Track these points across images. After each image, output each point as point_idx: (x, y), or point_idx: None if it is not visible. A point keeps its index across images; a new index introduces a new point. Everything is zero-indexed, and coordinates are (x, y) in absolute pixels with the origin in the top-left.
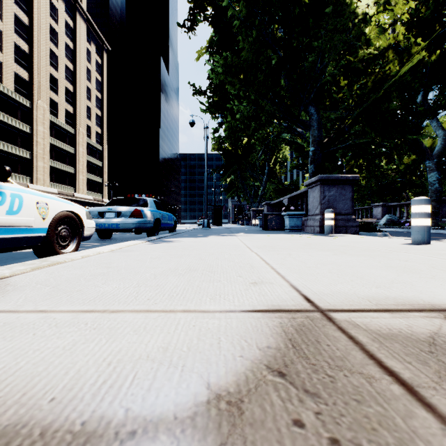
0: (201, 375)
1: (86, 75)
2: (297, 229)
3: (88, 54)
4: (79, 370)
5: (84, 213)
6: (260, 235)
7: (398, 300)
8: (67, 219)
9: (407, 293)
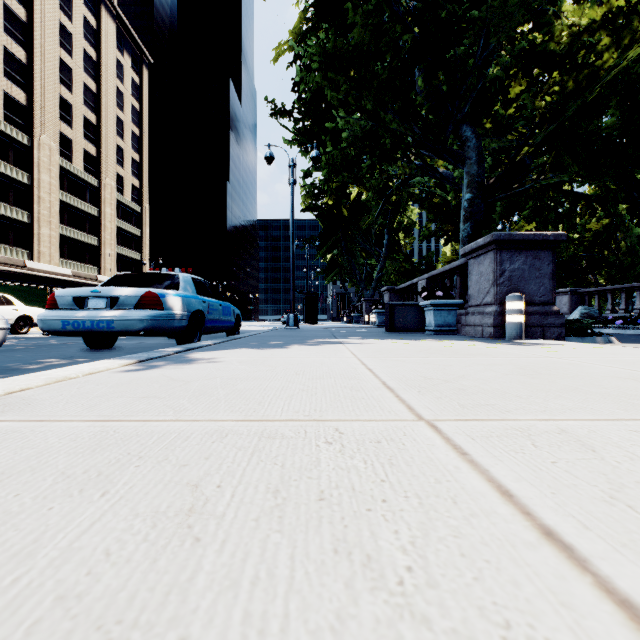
0: None
1: (117, 100)
2: (448, 330)
3: (119, 68)
4: None
5: None
6: (390, 343)
7: None
8: None
9: None
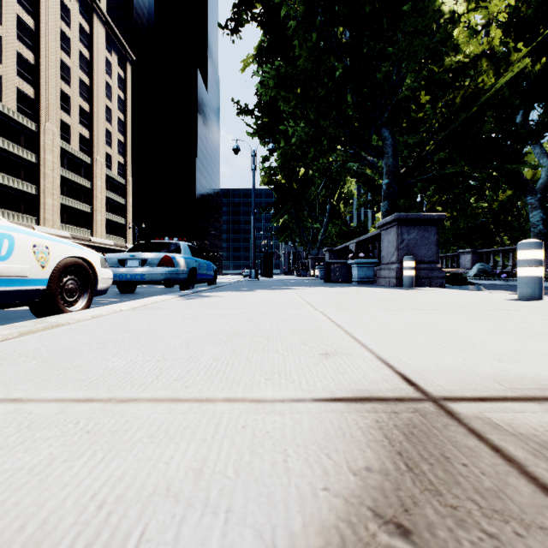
0: (261, 534)
1: (106, 92)
2: (367, 281)
3: (107, 65)
4: (46, 520)
5: (98, 260)
6: (322, 289)
7: (541, 382)
8: (75, 268)
9: (547, 370)
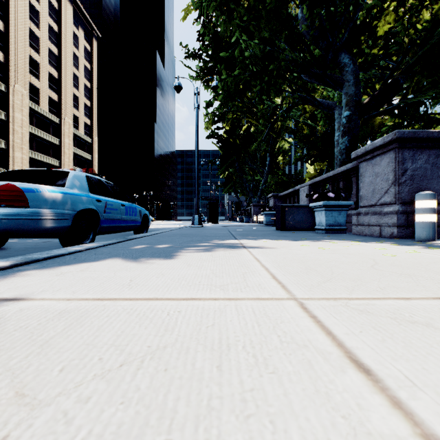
0: None
1: (73, 62)
2: (338, 229)
3: (75, 39)
4: None
5: None
6: (303, 248)
7: None
8: None
9: None
